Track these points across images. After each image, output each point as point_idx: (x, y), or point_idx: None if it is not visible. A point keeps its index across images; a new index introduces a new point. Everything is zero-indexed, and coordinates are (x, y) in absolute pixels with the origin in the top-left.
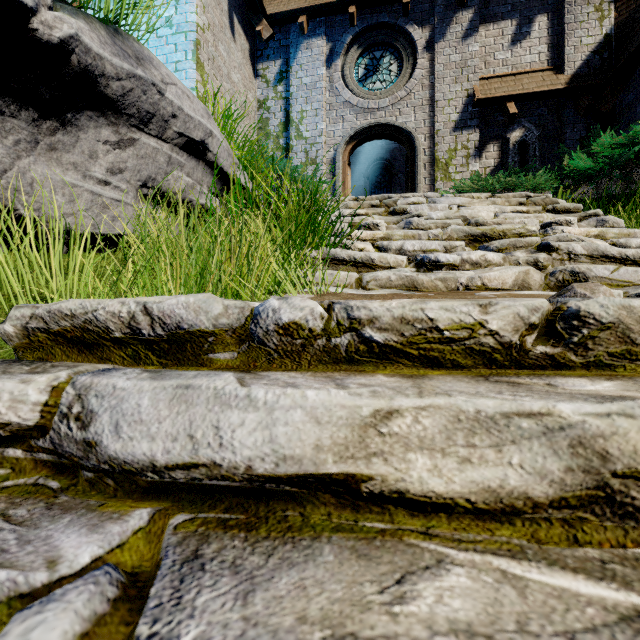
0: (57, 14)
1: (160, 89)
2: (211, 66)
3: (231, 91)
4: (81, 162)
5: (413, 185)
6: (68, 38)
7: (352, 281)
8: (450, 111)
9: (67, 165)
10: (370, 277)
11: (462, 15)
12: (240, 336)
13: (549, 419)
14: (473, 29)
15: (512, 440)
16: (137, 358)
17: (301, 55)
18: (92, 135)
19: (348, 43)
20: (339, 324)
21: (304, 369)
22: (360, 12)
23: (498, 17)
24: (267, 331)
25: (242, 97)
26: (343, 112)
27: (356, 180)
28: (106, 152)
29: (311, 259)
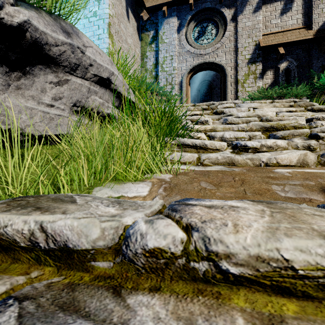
0: (16, 8)
1: (82, 50)
2: (117, 36)
3: (127, 48)
4: (36, 95)
5: (224, 95)
6: (23, 22)
7: (194, 159)
8: (245, 53)
9: (28, 97)
10: (205, 157)
11: (252, 0)
12: (115, 248)
13: None
14: (258, 8)
15: None
16: (39, 260)
17: (164, 27)
18: (42, 79)
19: (189, 20)
20: (197, 251)
21: (167, 285)
22: (195, 3)
23: (273, 0)
24: (136, 253)
25: (133, 51)
26: (186, 57)
27: (192, 92)
28: (51, 88)
29: (169, 145)
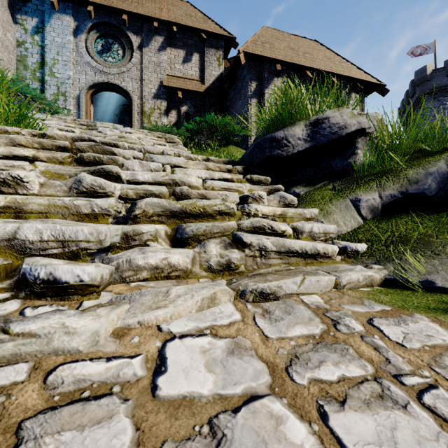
0: None
1: None
2: None
3: None
4: None
5: (131, 123)
6: None
7: None
8: (151, 87)
9: None
10: None
11: (158, 38)
12: None
13: (8, 136)
14: (163, 48)
15: (0, 139)
16: None
17: (54, 22)
18: None
19: (89, 27)
20: None
21: None
22: (98, 11)
23: (177, 46)
24: None
25: (0, 34)
26: (86, 68)
27: (108, 115)
28: None
29: None
